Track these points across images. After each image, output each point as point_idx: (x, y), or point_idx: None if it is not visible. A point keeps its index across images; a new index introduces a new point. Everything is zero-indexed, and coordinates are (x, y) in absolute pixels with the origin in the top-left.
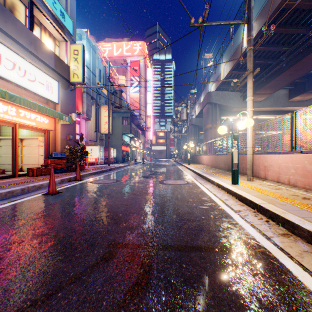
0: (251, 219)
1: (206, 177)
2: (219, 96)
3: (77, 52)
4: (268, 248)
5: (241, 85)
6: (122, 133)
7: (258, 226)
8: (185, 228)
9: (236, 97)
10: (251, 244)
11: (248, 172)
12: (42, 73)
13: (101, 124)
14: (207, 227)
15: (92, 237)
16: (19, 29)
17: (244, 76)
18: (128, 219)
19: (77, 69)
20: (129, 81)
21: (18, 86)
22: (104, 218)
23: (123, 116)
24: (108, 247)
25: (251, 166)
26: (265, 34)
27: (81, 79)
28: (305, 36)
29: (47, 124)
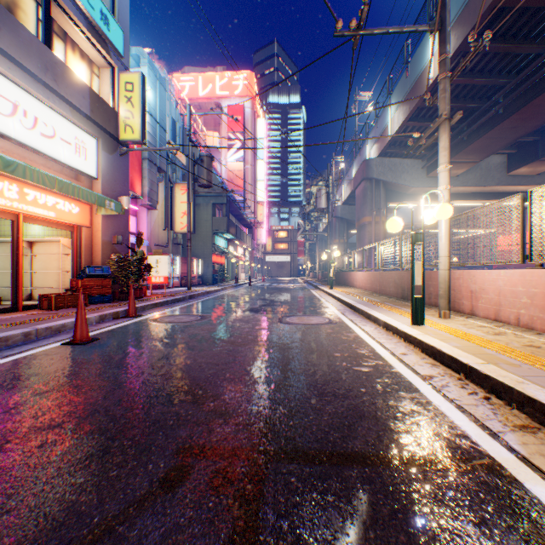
0: (456, 394)
1: (364, 310)
2: (385, 167)
3: (131, 86)
4: (498, 458)
5: (427, 144)
6: (212, 233)
7: (471, 409)
8: (330, 413)
9: (414, 168)
10: (462, 449)
11: (442, 302)
12: (67, 124)
13: (176, 215)
14: (373, 412)
15: (147, 433)
16: (23, 43)
17: (434, 126)
18: (220, 394)
19: (132, 117)
20: (225, 141)
21: (23, 146)
22: (172, 392)
23: (215, 203)
24: (176, 455)
25: (446, 292)
26: (473, 49)
27: (139, 135)
28: (541, 57)
29: (76, 214)
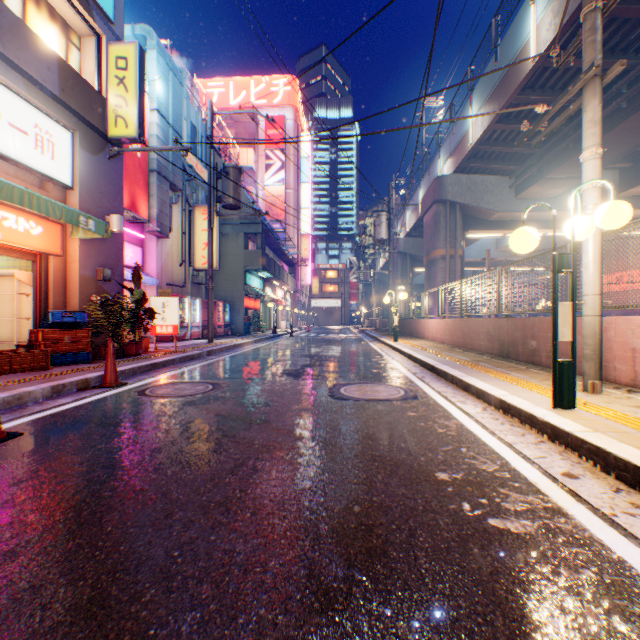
0: None
1: (457, 377)
2: (462, 186)
3: (124, 63)
4: None
5: (554, 126)
6: (244, 270)
7: None
8: None
9: (500, 187)
10: None
11: (589, 367)
12: (20, 103)
13: (196, 247)
14: None
15: None
16: None
17: (575, 90)
18: None
19: (125, 105)
20: (262, 161)
21: None
22: None
23: (247, 232)
24: None
25: (596, 351)
26: None
27: (135, 130)
28: None
29: (37, 237)
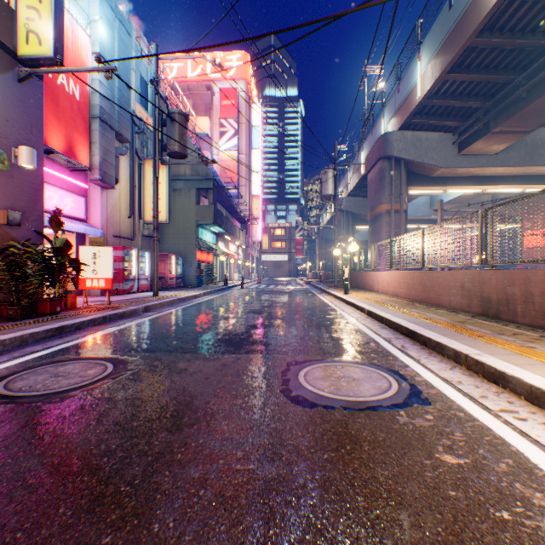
0: None
1: (471, 356)
2: (407, 143)
3: None
4: None
5: None
6: (196, 224)
7: None
8: None
9: (443, 144)
10: None
11: None
12: None
13: (146, 200)
14: None
15: None
16: None
17: None
18: None
19: (38, 18)
20: (217, 128)
21: None
22: None
23: (199, 188)
24: None
25: None
26: None
27: (49, 48)
28: None
29: None
